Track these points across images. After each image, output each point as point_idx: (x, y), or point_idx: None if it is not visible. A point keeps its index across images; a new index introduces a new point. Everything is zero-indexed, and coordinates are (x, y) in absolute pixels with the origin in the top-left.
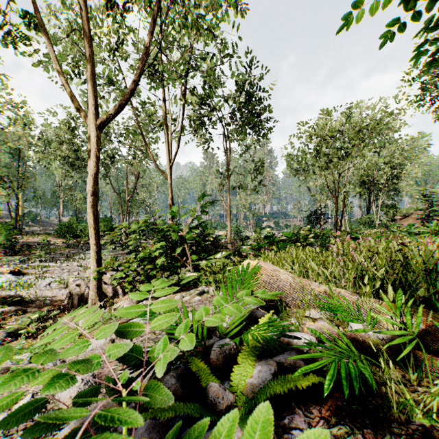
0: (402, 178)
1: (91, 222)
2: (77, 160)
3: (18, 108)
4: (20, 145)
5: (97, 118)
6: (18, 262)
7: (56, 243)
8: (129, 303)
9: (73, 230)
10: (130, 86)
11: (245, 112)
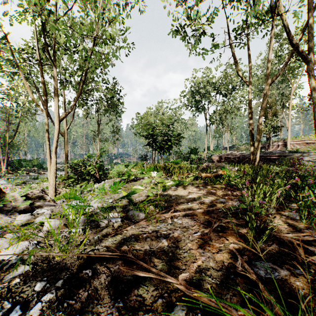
0: (181, 139)
1: (54, 160)
2: None
3: None
4: None
5: (59, 118)
6: None
7: None
8: None
9: None
10: (73, 106)
11: (110, 103)
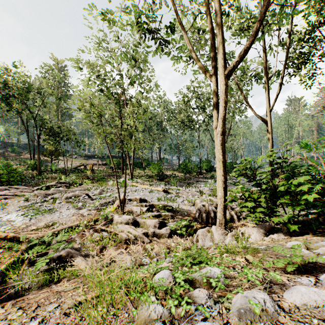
0: None
1: (220, 157)
2: (190, 121)
3: (160, 98)
4: (161, 119)
5: (226, 69)
6: (163, 185)
7: (178, 175)
8: (257, 232)
9: (188, 168)
10: (257, 28)
11: None
